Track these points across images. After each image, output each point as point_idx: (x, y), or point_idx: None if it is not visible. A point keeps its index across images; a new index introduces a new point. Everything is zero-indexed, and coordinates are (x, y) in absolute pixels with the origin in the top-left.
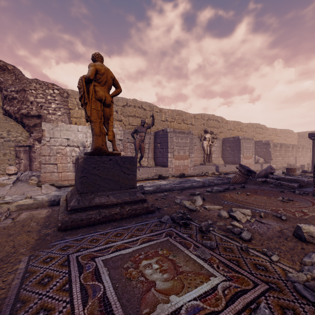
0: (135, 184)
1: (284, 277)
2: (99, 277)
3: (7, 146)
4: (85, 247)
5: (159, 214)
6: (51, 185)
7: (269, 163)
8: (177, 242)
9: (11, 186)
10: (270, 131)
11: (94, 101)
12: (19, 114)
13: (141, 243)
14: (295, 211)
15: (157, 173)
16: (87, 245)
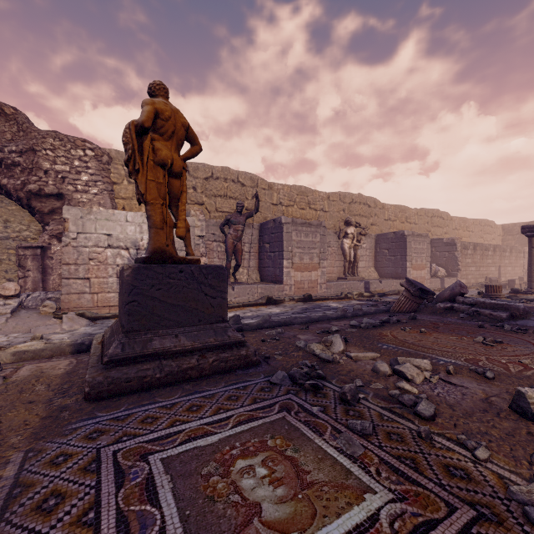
0: (225, 314)
1: (503, 492)
2: (154, 496)
3: (3, 248)
4: (131, 433)
5: (267, 368)
6: (79, 315)
7: (455, 276)
8: (302, 422)
9: (8, 318)
10: (457, 223)
11: (152, 166)
12: (25, 193)
13: (234, 425)
14: (508, 362)
15: (264, 295)
16: (136, 430)
